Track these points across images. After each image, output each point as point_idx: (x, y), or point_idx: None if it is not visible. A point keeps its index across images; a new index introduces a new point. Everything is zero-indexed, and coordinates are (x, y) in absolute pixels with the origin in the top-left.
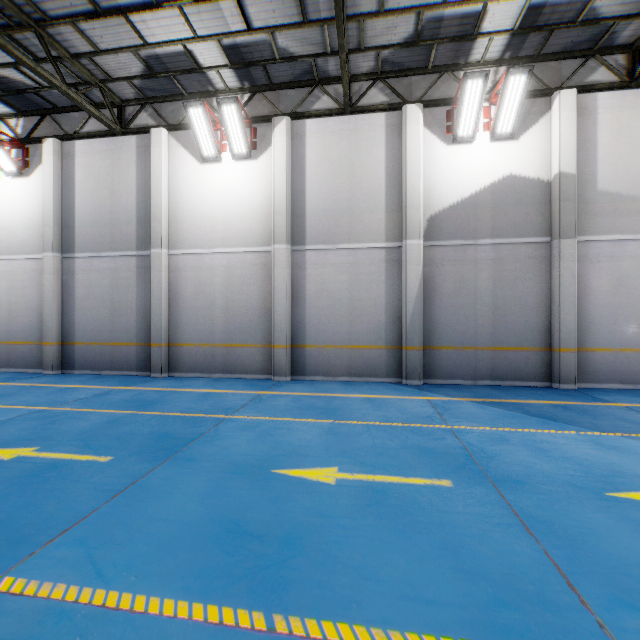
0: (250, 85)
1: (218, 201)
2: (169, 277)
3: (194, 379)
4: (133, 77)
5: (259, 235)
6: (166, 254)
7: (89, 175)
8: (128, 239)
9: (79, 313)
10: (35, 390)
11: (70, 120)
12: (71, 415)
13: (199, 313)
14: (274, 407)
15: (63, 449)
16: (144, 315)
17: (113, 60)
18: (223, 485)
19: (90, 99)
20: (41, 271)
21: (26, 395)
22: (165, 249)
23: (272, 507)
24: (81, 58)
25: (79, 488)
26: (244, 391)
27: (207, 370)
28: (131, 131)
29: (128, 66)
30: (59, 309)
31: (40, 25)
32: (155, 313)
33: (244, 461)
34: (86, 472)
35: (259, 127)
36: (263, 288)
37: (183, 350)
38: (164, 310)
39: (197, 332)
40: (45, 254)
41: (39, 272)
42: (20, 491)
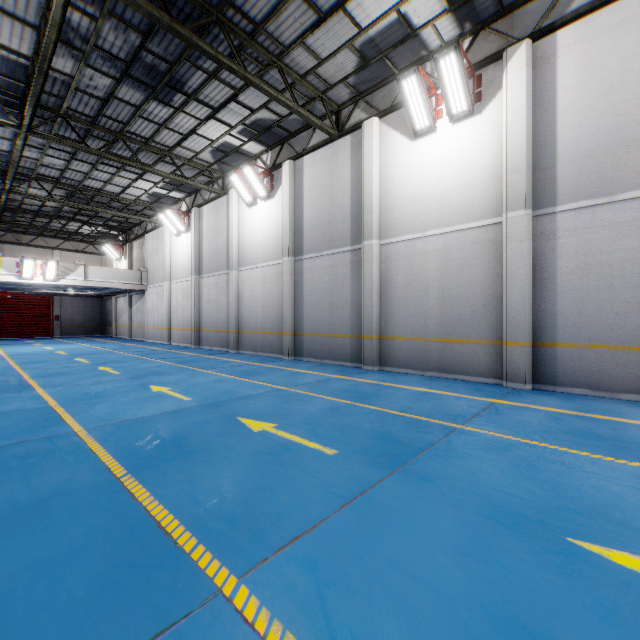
0: (472, 26)
1: (432, 177)
2: (380, 268)
3: (406, 375)
4: (348, 75)
5: (484, 205)
6: (377, 245)
7: (313, 184)
8: (343, 236)
9: (306, 307)
10: (276, 371)
11: (300, 141)
12: (300, 397)
13: (410, 304)
14: (522, 424)
15: (294, 431)
16: (357, 308)
17: (332, 65)
18: (485, 539)
19: (314, 115)
20: (281, 274)
21: (270, 375)
22: (376, 240)
23: (607, 631)
24: (308, 76)
25: (308, 482)
26: (469, 396)
27: (419, 367)
28: (346, 132)
29: (344, 66)
30: (292, 304)
31: (279, 58)
32: (367, 305)
33: (506, 503)
34: (314, 463)
35: (484, 72)
36: (489, 270)
37: (394, 344)
38: (375, 302)
39: (408, 325)
40: (283, 259)
41: (280, 275)
42: (260, 468)
